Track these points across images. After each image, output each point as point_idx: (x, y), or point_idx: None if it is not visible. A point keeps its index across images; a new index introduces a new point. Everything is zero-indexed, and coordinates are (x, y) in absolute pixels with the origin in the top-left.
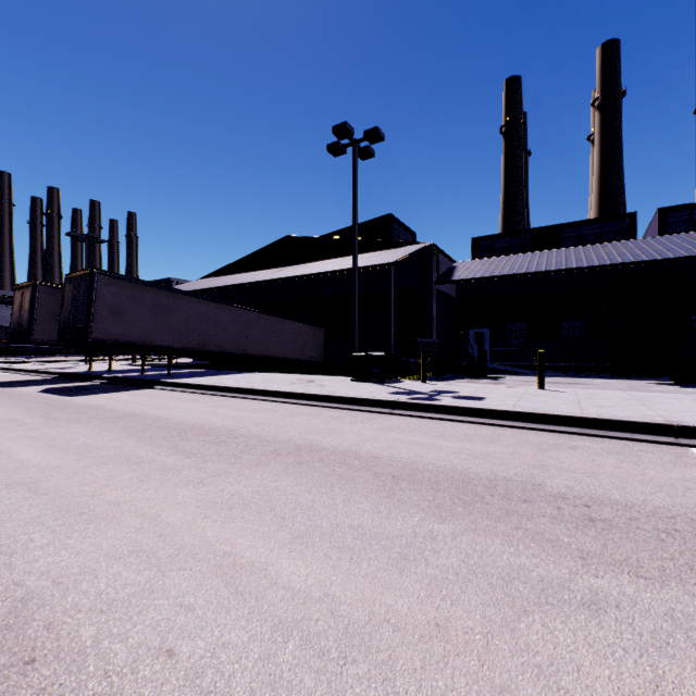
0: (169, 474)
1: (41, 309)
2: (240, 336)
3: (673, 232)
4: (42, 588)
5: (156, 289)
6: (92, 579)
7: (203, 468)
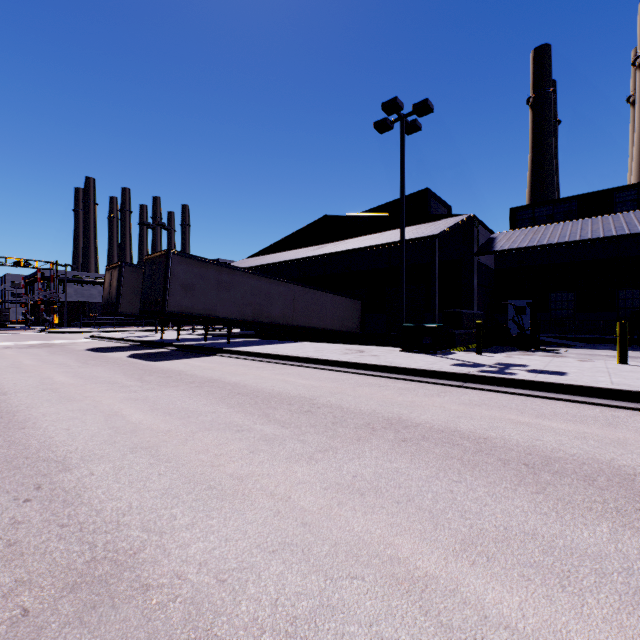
0: (274, 446)
1: (126, 286)
2: (288, 308)
3: None
4: (208, 587)
5: (218, 267)
6: (257, 579)
7: (305, 440)
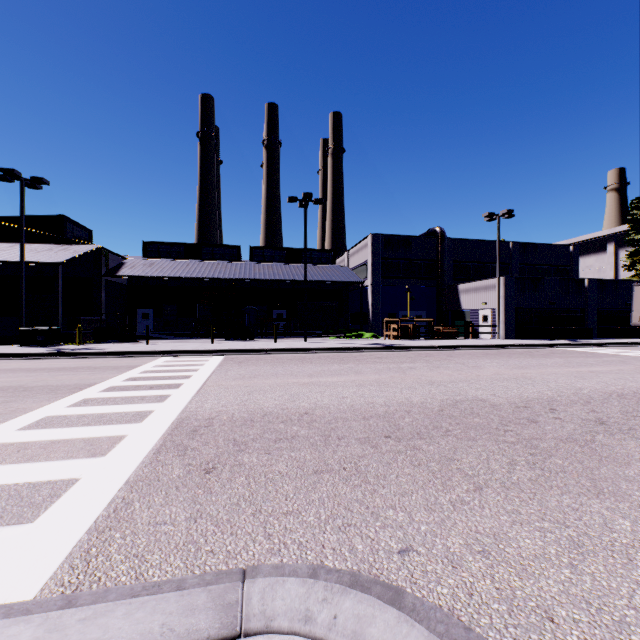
0: None
1: None
2: None
3: (257, 260)
4: None
5: None
6: None
7: None
